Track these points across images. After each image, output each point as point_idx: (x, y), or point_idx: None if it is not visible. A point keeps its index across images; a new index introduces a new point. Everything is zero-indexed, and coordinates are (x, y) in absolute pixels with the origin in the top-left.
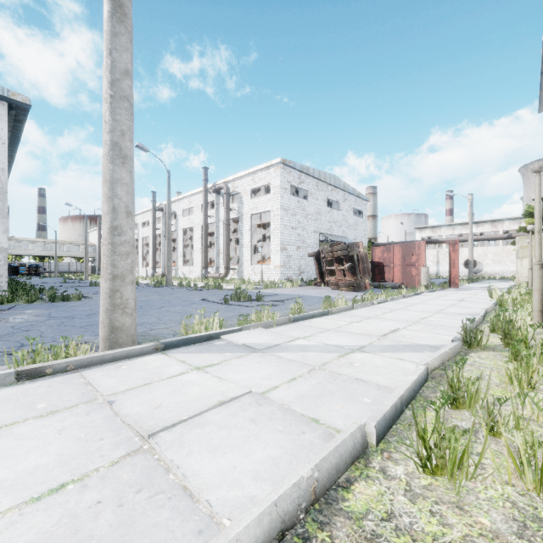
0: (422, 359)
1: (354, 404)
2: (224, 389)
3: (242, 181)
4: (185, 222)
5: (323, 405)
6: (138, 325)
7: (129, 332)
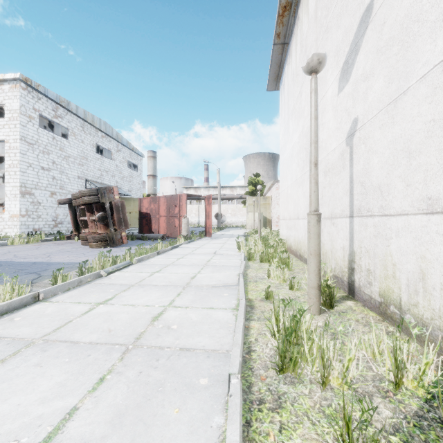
0: None
1: None
2: None
3: None
4: None
5: None
6: None
7: None
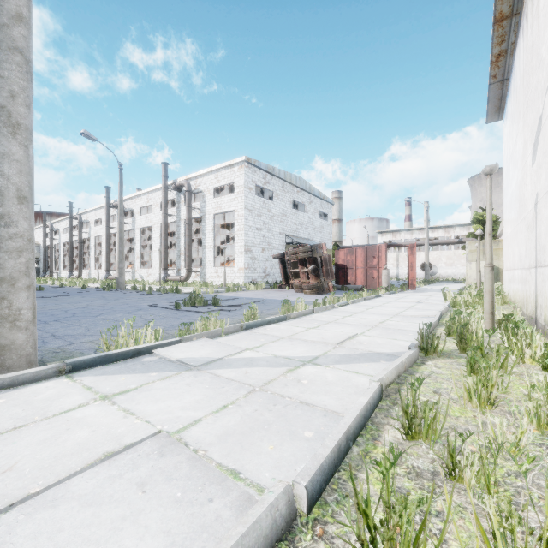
0: (377, 371)
1: (291, 441)
2: (122, 431)
3: (204, 179)
4: (143, 221)
5: (251, 447)
6: (57, 338)
7: (22, 351)
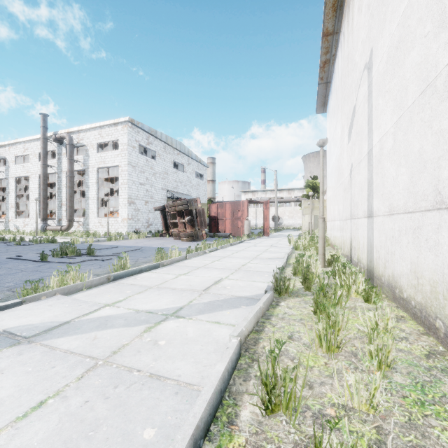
0: (238, 318)
1: None
2: None
3: (88, 134)
4: (18, 170)
5: None
6: None
7: None
